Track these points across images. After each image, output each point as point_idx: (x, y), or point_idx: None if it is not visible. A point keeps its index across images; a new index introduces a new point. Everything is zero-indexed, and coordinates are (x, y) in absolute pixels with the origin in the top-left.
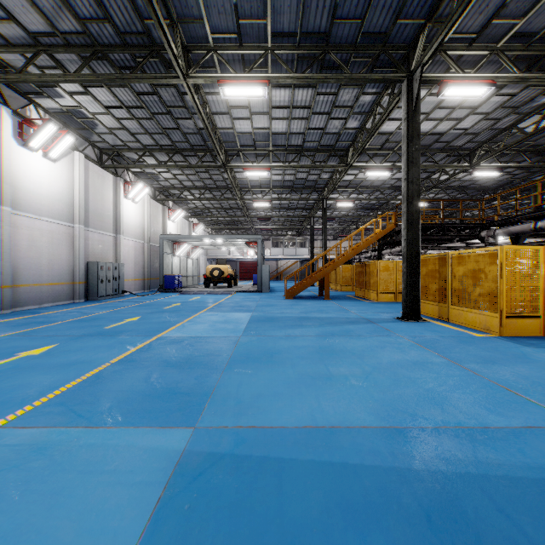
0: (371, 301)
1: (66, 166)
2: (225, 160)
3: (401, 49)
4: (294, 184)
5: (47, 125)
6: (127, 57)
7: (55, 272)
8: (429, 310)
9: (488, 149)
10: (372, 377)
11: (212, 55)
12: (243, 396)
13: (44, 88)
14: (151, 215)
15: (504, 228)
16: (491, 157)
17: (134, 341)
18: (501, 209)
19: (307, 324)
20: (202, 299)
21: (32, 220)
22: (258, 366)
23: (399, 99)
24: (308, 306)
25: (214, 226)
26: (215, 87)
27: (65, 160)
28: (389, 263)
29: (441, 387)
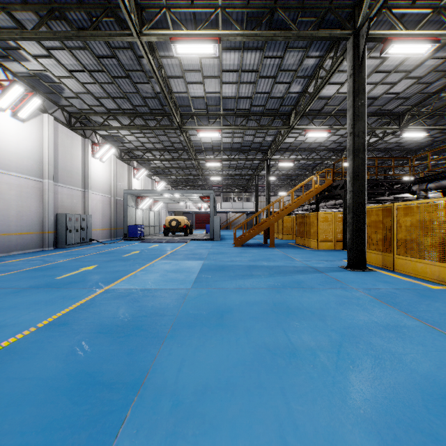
0: (312, 249)
1: (36, 126)
2: (180, 123)
3: (347, 8)
4: (241, 146)
5: (13, 86)
6: (84, 17)
7: (24, 222)
8: (372, 259)
9: (415, 113)
10: (345, 352)
11: (165, 15)
12: (183, 390)
13: (10, 52)
14: (117, 173)
15: (436, 182)
16: (420, 120)
17: (79, 294)
18: (419, 168)
19: (257, 274)
20: (160, 247)
21: (1, 174)
22: (206, 333)
23: (343, 58)
24: (256, 254)
25: (173, 184)
26: (170, 50)
27: (35, 121)
28: (328, 214)
29: (441, 372)
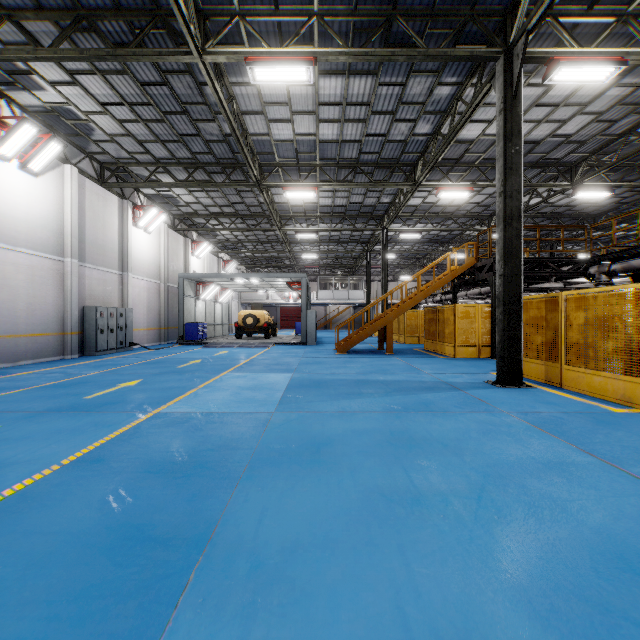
0: (447, 357)
1: (54, 183)
2: (259, 177)
3: (495, 15)
4: (346, 210)
5: (22, 125)
6: (123, 29)
7: (38, 319)
8: (531, 371)
9: (594, 163)
10: (489, 498)
11: (238, 26)
12: (265, 548)
13: (18, 77)
14: (169, 249)
15: (622, 262)
16: (600, 173)
17: (117, 420)
18: (600, 242)
19: (368, 392)
20: (230, 354)
21: (4, 251)
22: (296, 472)
23: (490, 87)
24: (367, 365)
25: (249, 264)
26: (244, 74)
27: (52, 175)
28: (470, 308)
29: (619, 524)
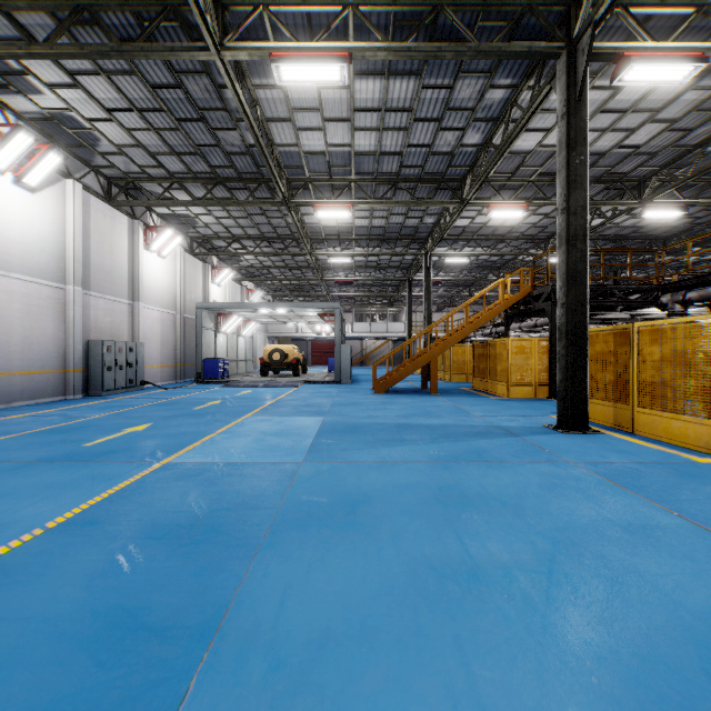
0: (499, 398)
1: (54, 200)
2: (287, 194)
3: (557, 6)
4: (385, 232)
5: (16, 134)
6: (130, 22)
7: (35, 354)
8: (597, 413)
9: (665, 178)
10: (561, 572)
11: (262, 19)
12: (287, 640)
13: (11, 78)
14: (186, 276)
15: (699, 290)
16: (673, 189)
17: (119, 472)
18: (669, 268)
19: (411, 438)
20: (254, 394)
21: None
22: (327, 538)
23: (550, 89)
24: (409, 406)
25: (276, 293)
26: (269, 75)
27: (52, 191)
28: (525, 342)
29: None
